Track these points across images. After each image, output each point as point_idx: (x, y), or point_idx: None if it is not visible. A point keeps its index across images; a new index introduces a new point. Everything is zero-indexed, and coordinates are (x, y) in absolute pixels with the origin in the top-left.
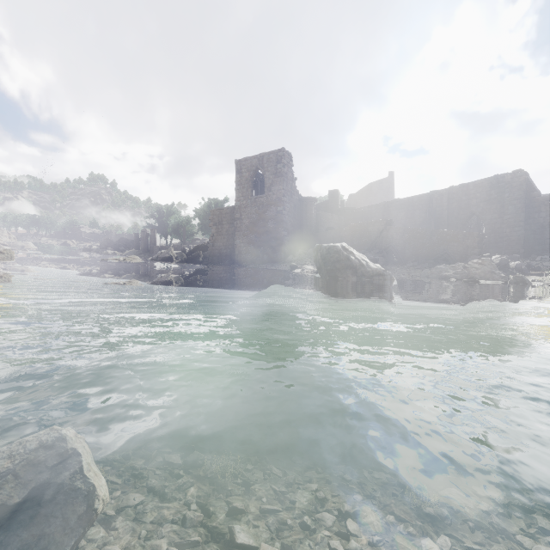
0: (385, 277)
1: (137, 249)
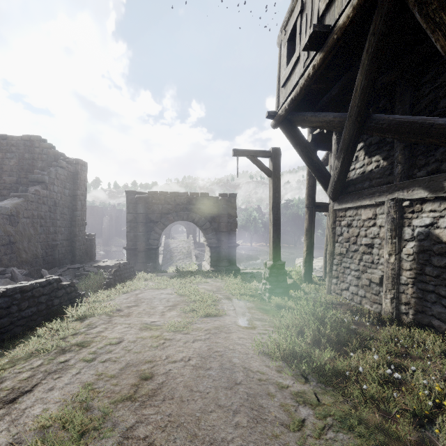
0: None
1: None
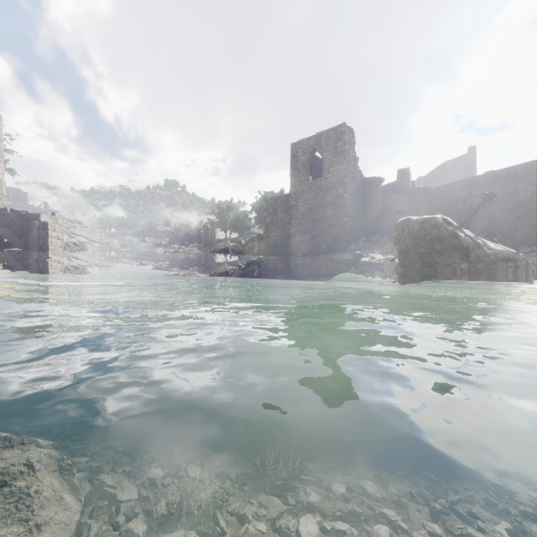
0: (517, 263)
1: (199, 243)
